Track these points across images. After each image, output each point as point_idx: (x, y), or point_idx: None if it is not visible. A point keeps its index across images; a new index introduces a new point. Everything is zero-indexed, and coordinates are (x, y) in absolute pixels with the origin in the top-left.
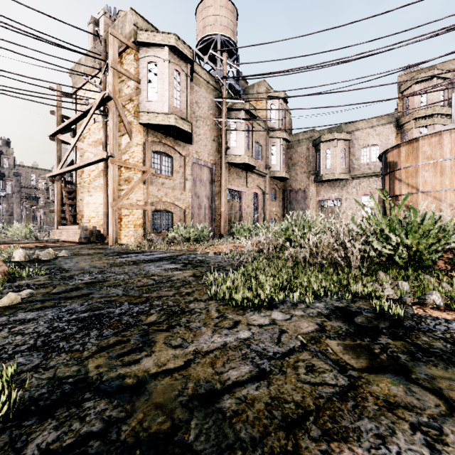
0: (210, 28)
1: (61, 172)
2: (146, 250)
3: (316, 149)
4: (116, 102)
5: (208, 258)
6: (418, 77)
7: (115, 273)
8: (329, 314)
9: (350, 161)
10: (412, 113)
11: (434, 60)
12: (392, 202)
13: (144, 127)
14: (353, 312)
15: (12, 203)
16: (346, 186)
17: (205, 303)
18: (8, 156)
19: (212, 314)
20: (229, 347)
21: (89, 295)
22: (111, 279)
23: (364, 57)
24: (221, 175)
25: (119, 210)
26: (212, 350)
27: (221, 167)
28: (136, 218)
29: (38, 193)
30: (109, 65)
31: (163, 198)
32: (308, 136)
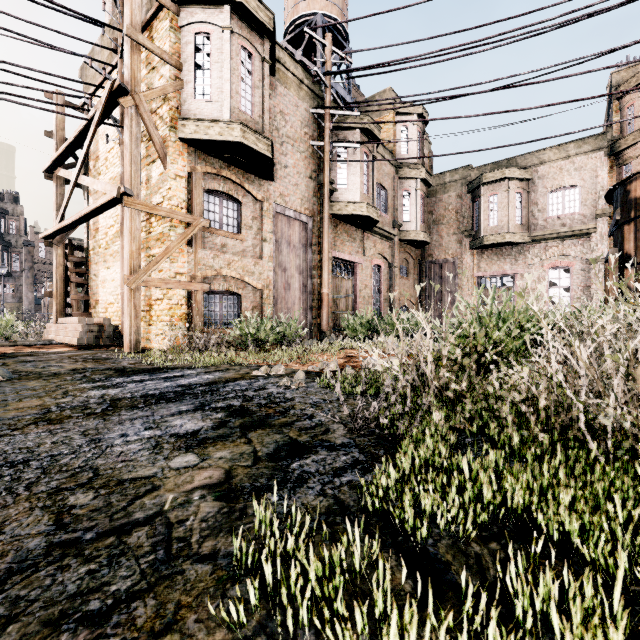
0: (305, 5)
1: (57, 228)
2: (178, 364)
3: (472, 197)
4: (137, 99)
5: (291, 390)
6: None
7: None
8: None
9: (530, 214)
10: None
11: None
12: None
13: (189, 147)
14: None
15: (21, 285)
16: (523, 254)
17: None
18: (15, 217)
19: None
20: None
21: None
22: None
23: (572, 22)
24: (322, 234)
25: (147, 291)
26: None
27: (322, 221)
28: (174, 304)
29: None
30: (124, 35)
31: (224, 271)
32: (459, 177)
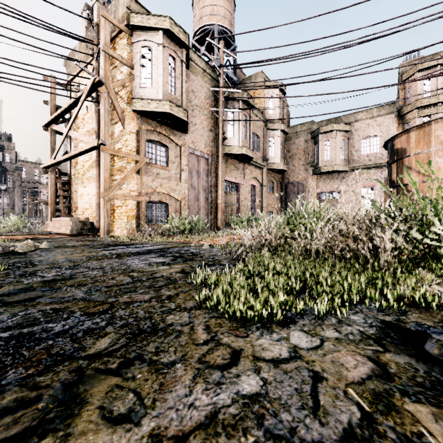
0: (206, 18)
1: (54, 162)
2: (137, 242)
3: (314, 141)
4: (108, 88)
5: (202, 251)
6: (421, 64)
7: (89, 268)
8: (379, 337)
9: (350, 153)
10: (415, 102)
11: (442, 41)
12: (400, 191)
13: (138, 115)
14: (415, 333)
15: (13, 197)
16: (345, 178)
17: (190, 313)
18: (9, 151)
19: (198, 335)
20: (223, 422)
21: (37, 299)
22: (80, 276)
23: (367, 41)
24: (218, 166)
25: (112, 201)
26: (188, 434)
27: (218, 158)
28: (129, 209)
29: (39, 187)
30: (100, 49)
31: (158, 189)
32: (306, 128)
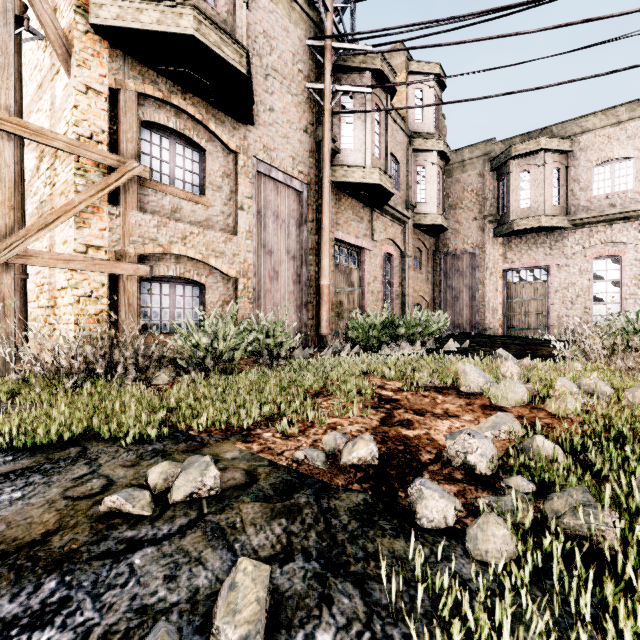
0: None
1: None
2: None
3: (497, 175)
4: None
5: None
6: None
7: None
8: None
9: (570, 193)
10: None
11: None
12: None
13: (114, 48)
14: None
15: None
16: (560, 242)
17: None
18: None
19: None
20: None
21: None
22: None
23: None
24: (322, 206)
25: (51, 276)
26: None
27: (322, 189)
28: (82, 296)
29: None
30: None
31: (176, 247)
32: (481, 152)
